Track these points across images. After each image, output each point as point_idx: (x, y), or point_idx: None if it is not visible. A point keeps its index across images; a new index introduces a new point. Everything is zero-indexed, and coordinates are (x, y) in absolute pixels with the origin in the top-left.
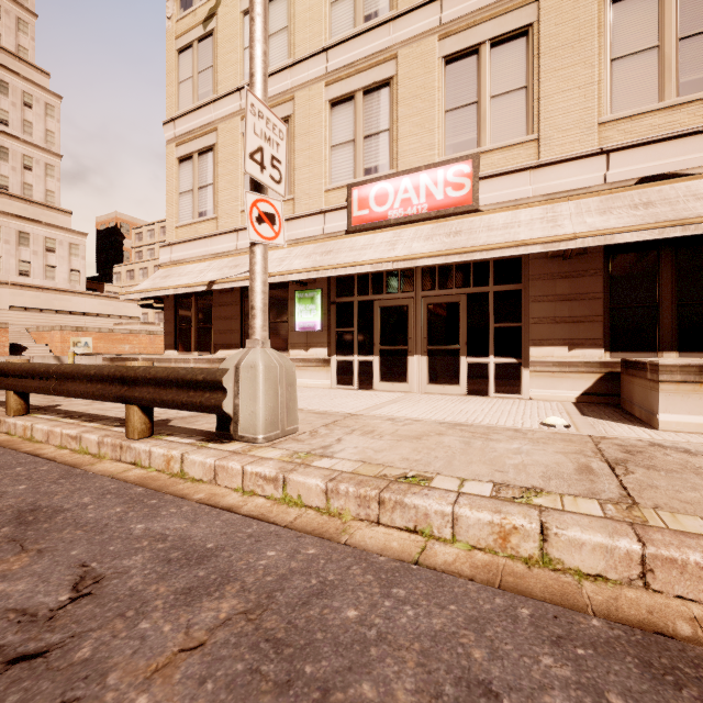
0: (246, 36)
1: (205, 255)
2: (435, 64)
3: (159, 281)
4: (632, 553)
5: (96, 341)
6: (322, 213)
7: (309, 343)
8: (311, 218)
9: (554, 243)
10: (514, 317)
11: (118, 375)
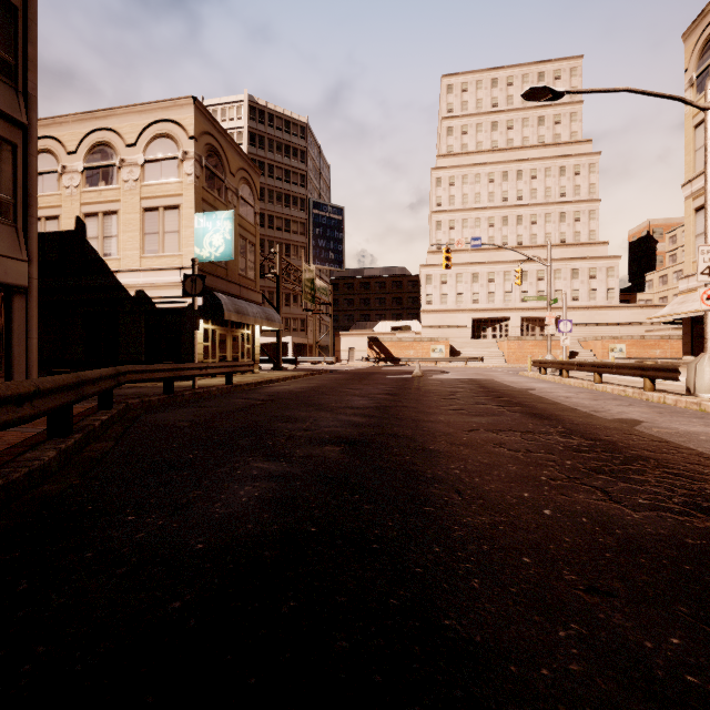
0: None
1: None
2: None
3: (676, 307)
4: None
5: (628, 347)
6: None
7: None
8: None
9: None
10: None
11: (640, 367)
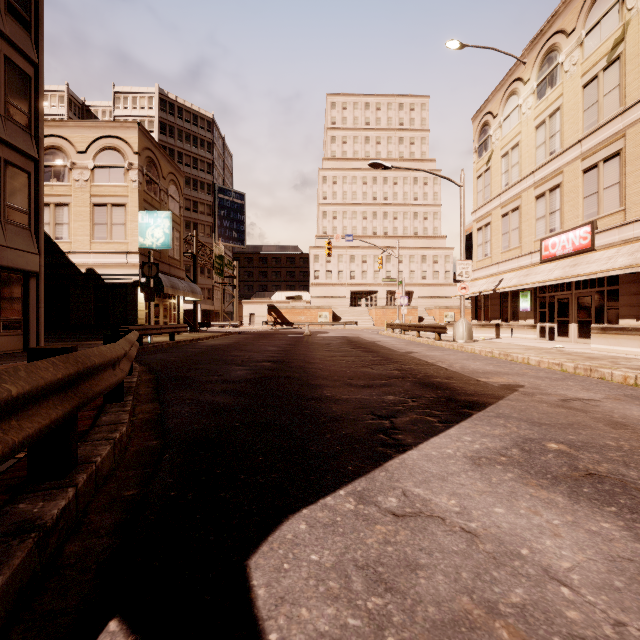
0: (502, 168)
1: (486, 275)
2: (579, 174)
3: None
4: (479, 350)
5: (456, 314)
6: (530, 254)
7: (526, 317)
8: (526, 256)
9: (589, 275)
10: (616, 304)
11: (433, 326)
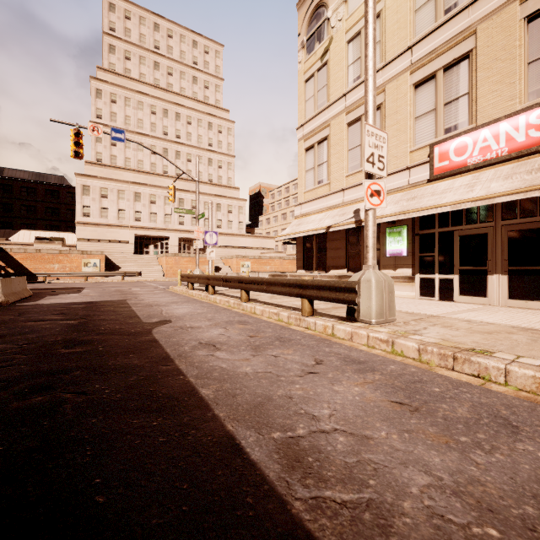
0: (349, 57)
1: (322, 208)
2: (516, 26)
3: (295, 228)
4: None
5: (252, 264)
6: (407, 169)
7: (396, 265)
8: (398, 174)
9: None
10: None
11: (298, 283)
